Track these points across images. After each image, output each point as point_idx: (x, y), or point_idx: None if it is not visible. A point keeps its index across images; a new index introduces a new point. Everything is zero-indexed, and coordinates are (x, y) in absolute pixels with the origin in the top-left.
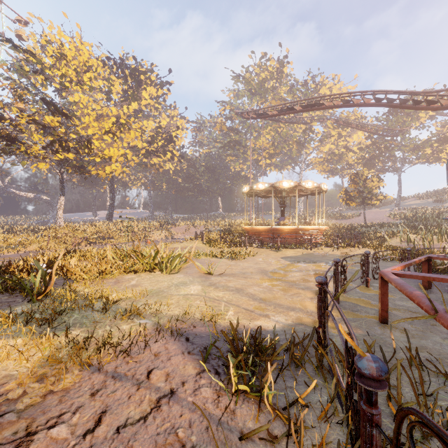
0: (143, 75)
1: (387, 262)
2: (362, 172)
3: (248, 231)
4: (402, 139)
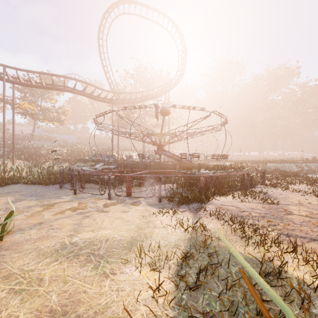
0: None
1: (5, 187)
2: None
3: None
4: None
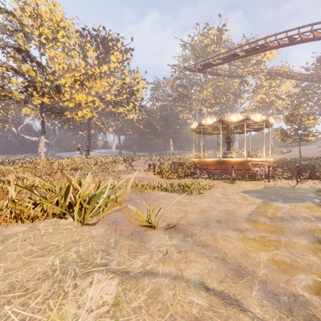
0: (111, 42)
1: None
2: (297, 112)
3: (197, 163)
4: None
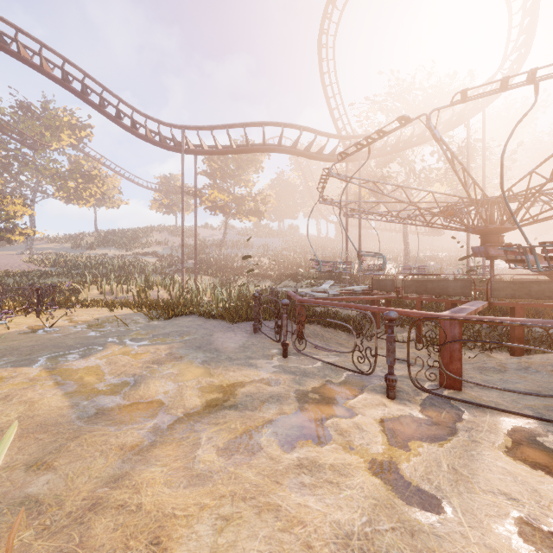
0: None
1: (171, 320)
2: None
3: None
4: (43, 157)
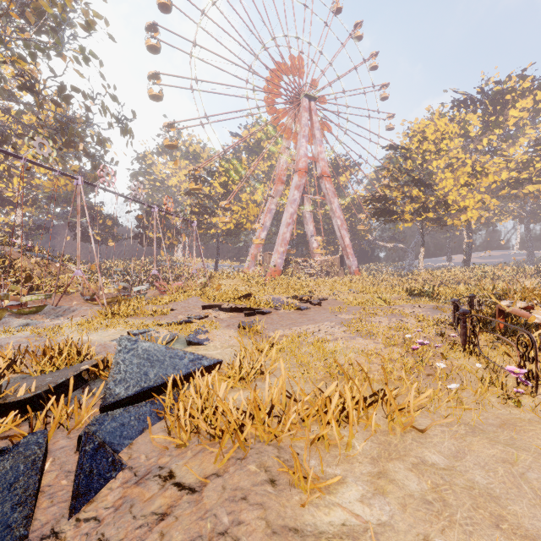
0: (509, 93)
1: None
2: None
3: None
4: None
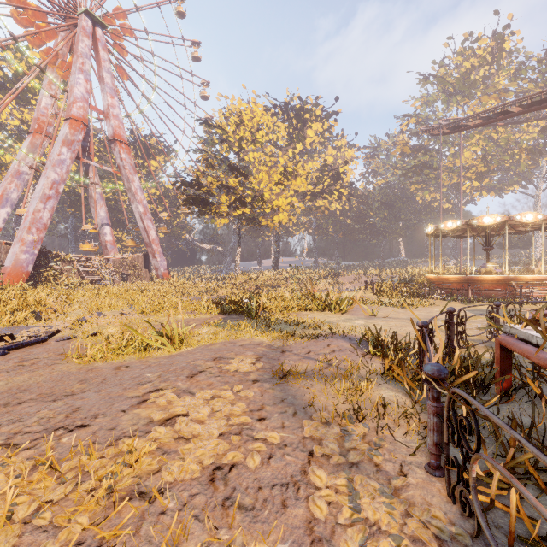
0: (308, 113)
1: None
2: None
3: (434, 281)
4: None
